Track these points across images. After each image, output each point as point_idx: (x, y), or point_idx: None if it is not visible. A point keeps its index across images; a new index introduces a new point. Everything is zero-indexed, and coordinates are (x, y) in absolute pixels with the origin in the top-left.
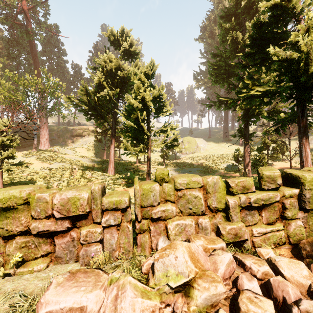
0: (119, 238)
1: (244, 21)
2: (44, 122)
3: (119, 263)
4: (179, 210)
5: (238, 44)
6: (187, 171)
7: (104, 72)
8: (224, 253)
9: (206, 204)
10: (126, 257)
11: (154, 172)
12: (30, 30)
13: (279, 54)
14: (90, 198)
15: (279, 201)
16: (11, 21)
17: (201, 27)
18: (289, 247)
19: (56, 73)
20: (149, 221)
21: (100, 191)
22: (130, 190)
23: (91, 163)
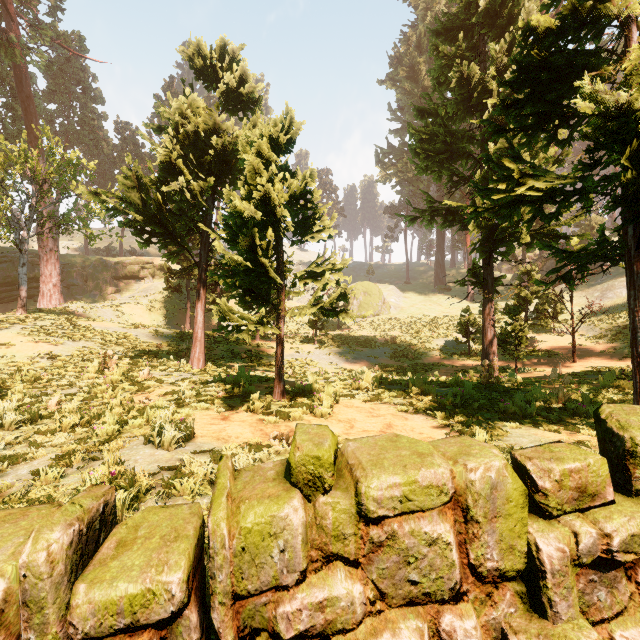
0: None
1: (483, 43)
2: (49, 246)
3: None
4: (375, 587)
5: (472, 90)
6: (364, 356)
7: (181, 137)
8: None
9: (462, 555)
10: None
11: (295, 360)
12: (14, 41)
13: (602, 96)
14: (18, 597)
15: None
16: None
17: (392, 56)
18: None
19: (80, 140)
20: (267, 638)
21: (57, 566)
22: (234, 418)
23: (153, 340)
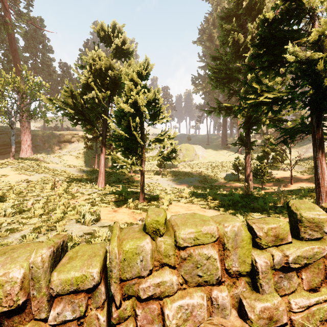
0: None
1: (245, 23)
2: (25, 126)
3: None
4: (183, 278)
5: (239, 47)
6: (185, 181)
7: (93, 71)
8: None
9: (222, 265)
10: None
11: (150, 183)
12: (8, 21)
13: (298, 53)
14: (28, 277)
15: (325, 255)
16: None
17: (200, 29)
18: None
19: (41, 71)
20: (135, 299)
21: (45, 263)
22: (120, 211)
23: (79, 173)
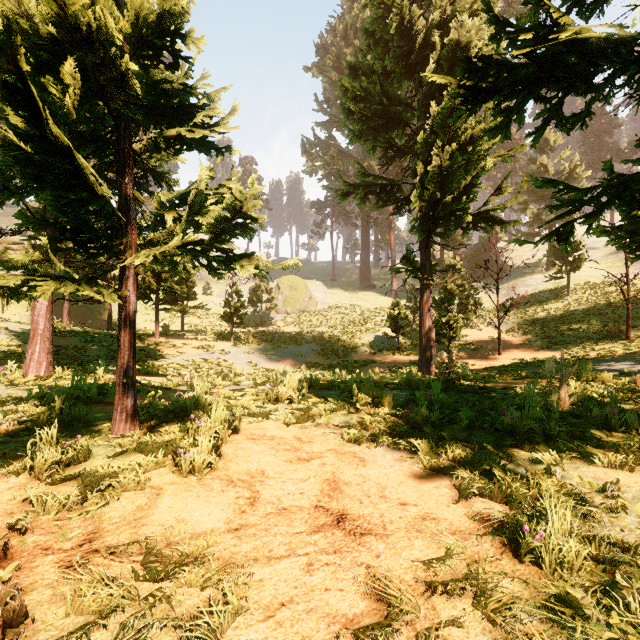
0: None
1: (420, 2)
2: None
3: None
4: None
5: (412, 43)
6: (289, 354)
7: None
8: None
9: None
10: None
11: (203, 360)
12: None
13: None
14: None
15: None
16: None
17: (318, 44)
18: None
19: None
20: None
21: None
22: None
23: None
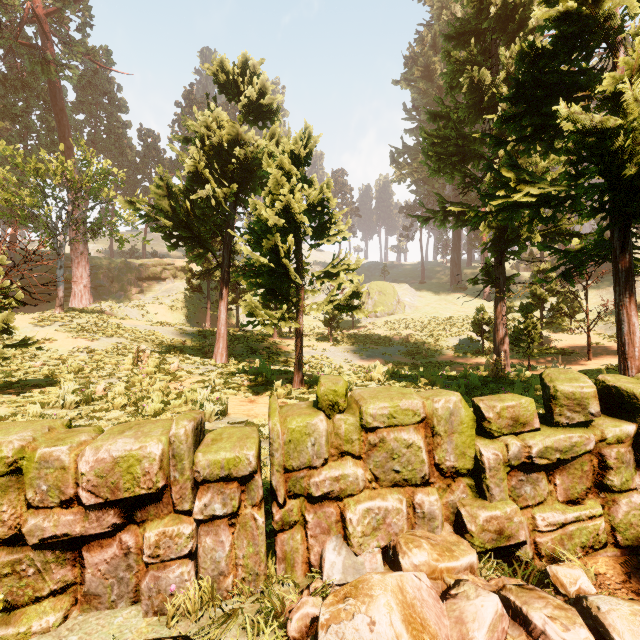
0: (235, 545)
1: (495, 46)
2: (80, 250)
3: (233, 605)
4: (372, 474)
5: (483, 94)
6: (378, 354)
7: (207, 148)
8: (481, 592)
9: (431, 459)
10: (251, 590)
11: (311, 357)
12: (50, 58)
13: (578, 119)
14: (167, 455)
15: (593, 450)
16: (10, 38)
17: (406, 56)
18: (614, 553)
19: (106, 148)
20: (303, 501)
21: (189, 438)
22: (260, 401)
23: (178, 337)
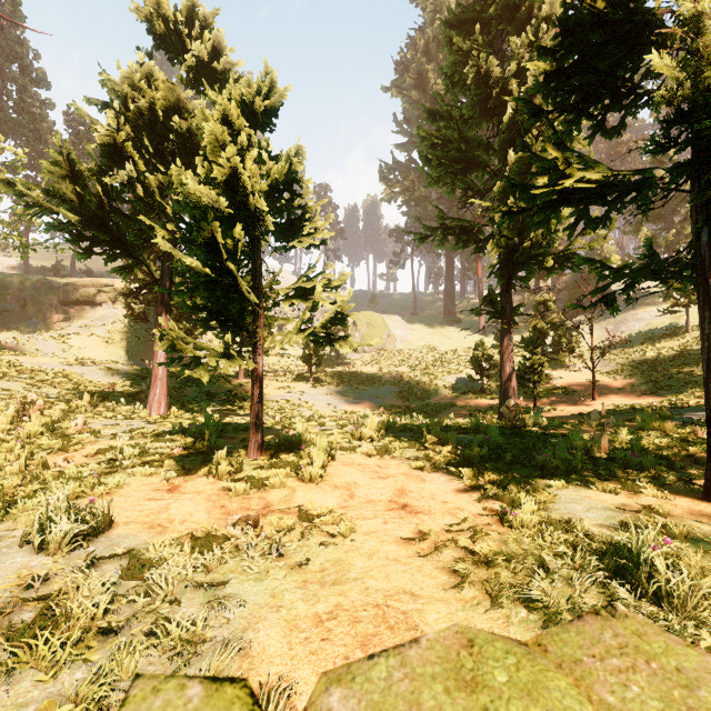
0: None
1: (500, 40)
2: None
3: None
4: None
5: (490, 90)
6: (367, 396)
7: (131, 115)
8: None
9: None
10: None
11: (285, 401)
12: None
13: (703, 28)
14: None
15: None
16: None
17: (397, 61)
18: None
19: (16, 130)
20: None
21: None
22: (187, 489)
23: (104, 379)
